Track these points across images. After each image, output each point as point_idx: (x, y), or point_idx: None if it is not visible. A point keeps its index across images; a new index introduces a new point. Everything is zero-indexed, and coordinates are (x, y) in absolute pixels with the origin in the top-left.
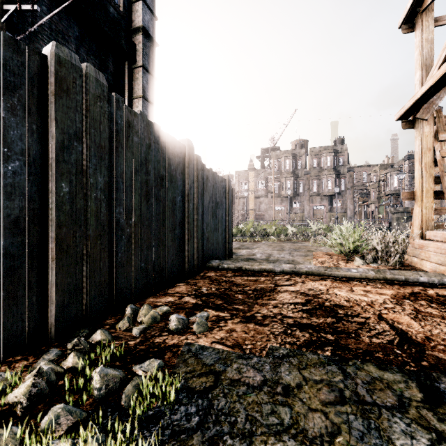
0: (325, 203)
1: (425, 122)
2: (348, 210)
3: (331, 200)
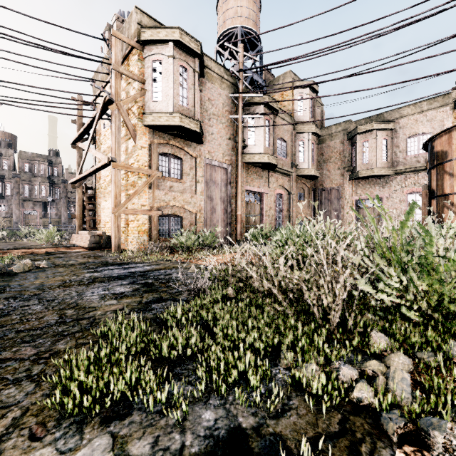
0: (38, 209)
1: (79, 188)
2: (63, 217)
3: (45, 206)
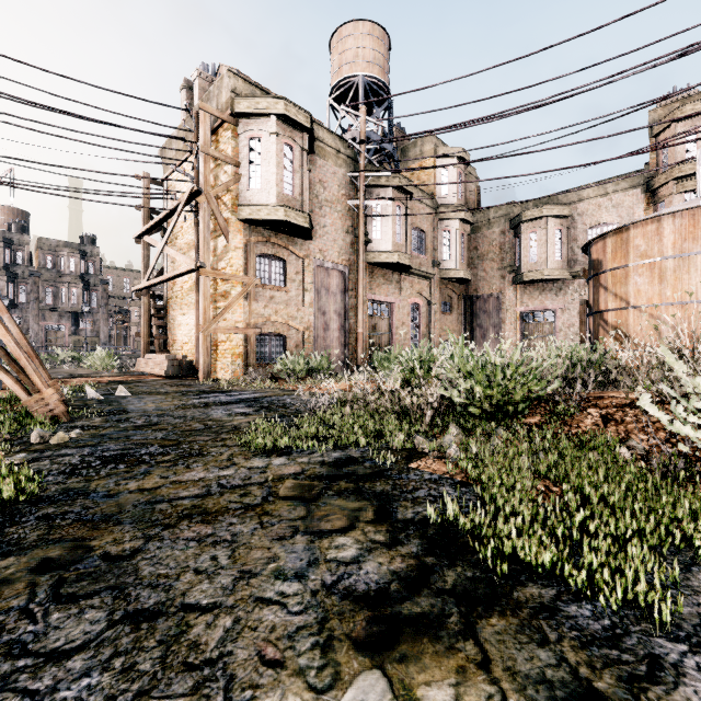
0: (67, 323)
1: (146, 298)
2: (102, 334)
3: (77, 319)
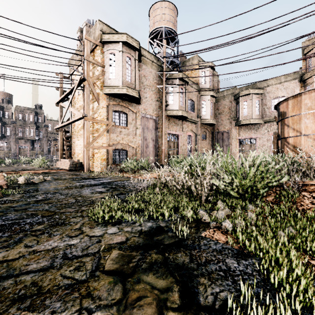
0: (28, 144)
1: (61, 132)
2: (45, 150)
3: (33, 143)
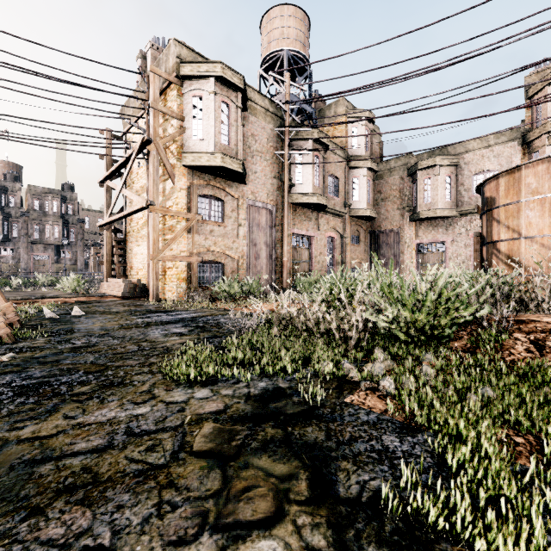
0: (50, 253)
1: (108, 232)
2: (79, 262)
3: (58, 250)
